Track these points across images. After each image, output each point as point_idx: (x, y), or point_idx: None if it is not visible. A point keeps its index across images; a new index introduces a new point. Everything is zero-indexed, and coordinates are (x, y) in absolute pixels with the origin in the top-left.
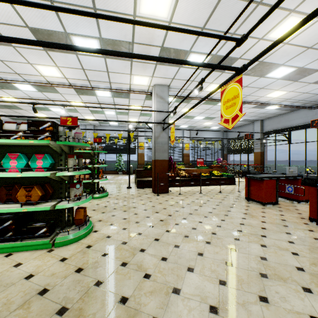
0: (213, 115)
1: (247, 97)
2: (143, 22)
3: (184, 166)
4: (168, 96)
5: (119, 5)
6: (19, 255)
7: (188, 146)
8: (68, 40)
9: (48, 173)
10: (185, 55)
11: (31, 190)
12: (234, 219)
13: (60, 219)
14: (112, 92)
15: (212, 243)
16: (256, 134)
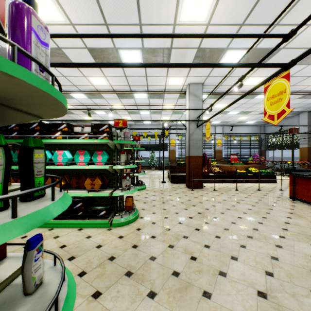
0: (249, 109)
1: (291, 88)
2: (190, 34)
3: (216, 163)
4: (202, 94)
5: (161, 18)
6: (87, 230)
7: (220, 142)
8: (116, 54)
9: (107, 166)
10: (221, 53)
11: (94, 179)
12: (277, 218)
13: (113, 205)
14: (148, 94)
15: (255, 237)
16: (302, 128)
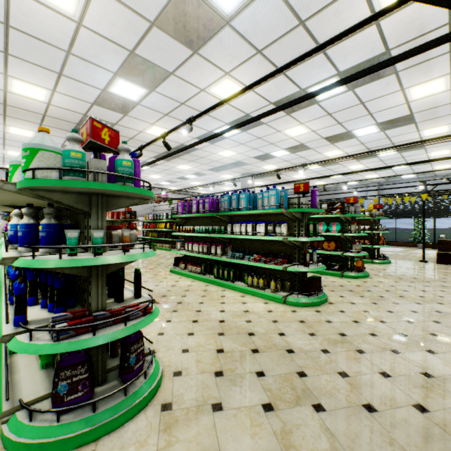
0: None
1: None
2: (396, 146)
3: None
4: None
5: (390, 105)
6: (325, 276)
7: None
8: (349, 134)
9: (339, 233)
10: None
11: (329, 243)
12: None
13: (345, 265)
14: (396, 149)
15: None
16: None
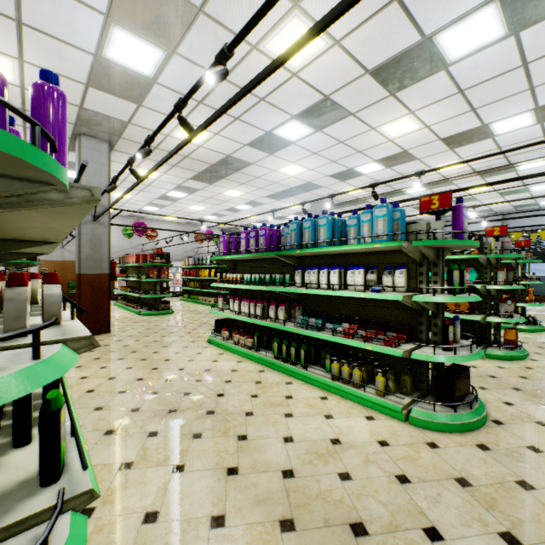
0: None
1: None
2: None
3: None
4: None
5: None
6: None
7: None
8: (483, 130)
9: (478, 286)
10: None
11: None
12: None
13: (484, 336)
14: None
15: None
16: None
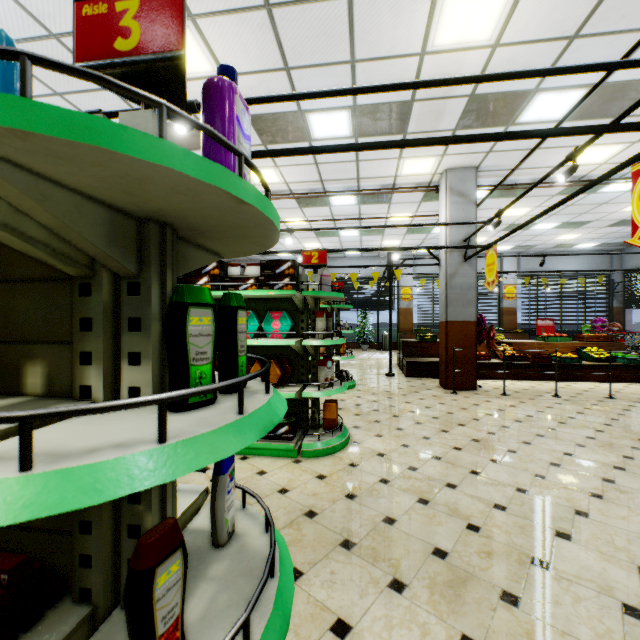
0: (584, 216)
1: None
2: (468, 77)
3: (504, 336)
4: (476, 189)
5: (395, 44)
6: (257, 460)
7: (512, 291)
8: (300, 123)
9: (293, 341)
10: (522, 101)
11: None
12: None
13: (301, 416)
14: (358, 195)
15: (608, 498)
16: None
